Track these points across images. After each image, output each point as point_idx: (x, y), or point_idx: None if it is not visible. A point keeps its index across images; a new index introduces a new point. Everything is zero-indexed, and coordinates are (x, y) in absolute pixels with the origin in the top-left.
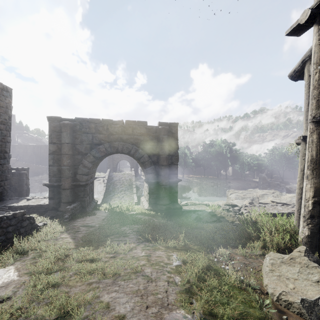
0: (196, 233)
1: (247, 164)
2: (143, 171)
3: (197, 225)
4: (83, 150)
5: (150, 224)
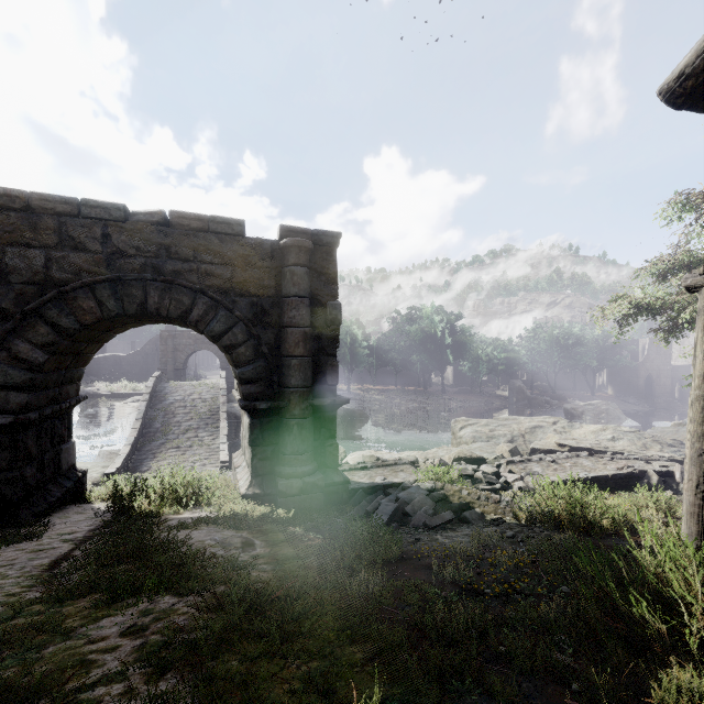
0: (409, 599)
1: (485, 359)
2: (236, 376)
3: (401, 548)
4: (7, 304)
5: (225, 600)
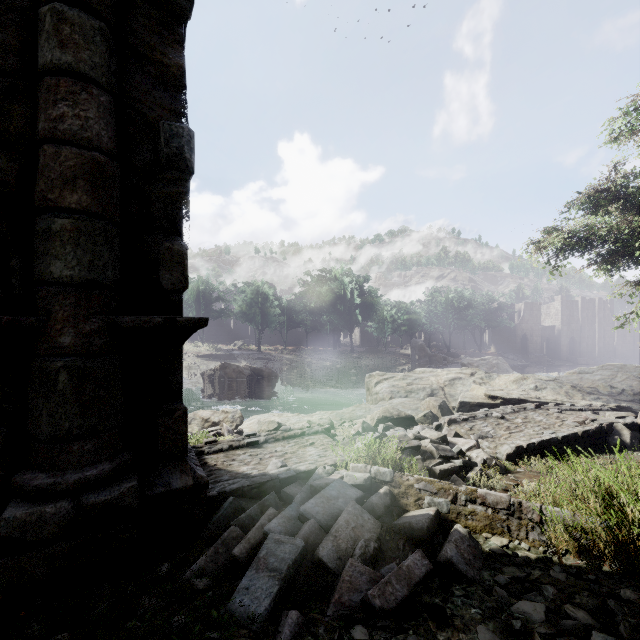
0: None
1: (390, 320)
2: None
3: None
4: None
5: None
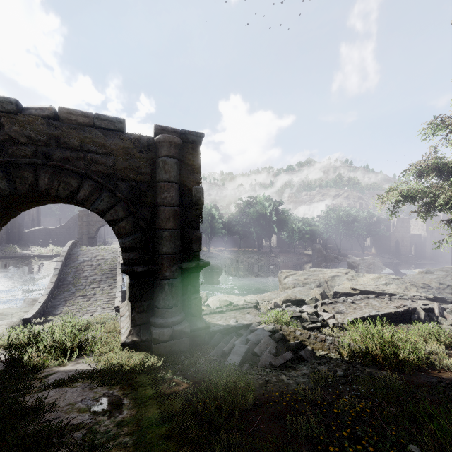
0: None
1: (297, 230)
2: None
3: (254, 393)
4: None
5: None
